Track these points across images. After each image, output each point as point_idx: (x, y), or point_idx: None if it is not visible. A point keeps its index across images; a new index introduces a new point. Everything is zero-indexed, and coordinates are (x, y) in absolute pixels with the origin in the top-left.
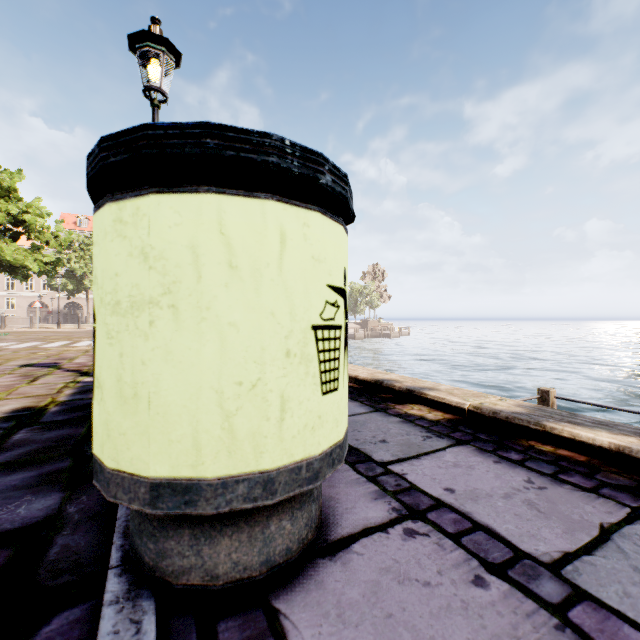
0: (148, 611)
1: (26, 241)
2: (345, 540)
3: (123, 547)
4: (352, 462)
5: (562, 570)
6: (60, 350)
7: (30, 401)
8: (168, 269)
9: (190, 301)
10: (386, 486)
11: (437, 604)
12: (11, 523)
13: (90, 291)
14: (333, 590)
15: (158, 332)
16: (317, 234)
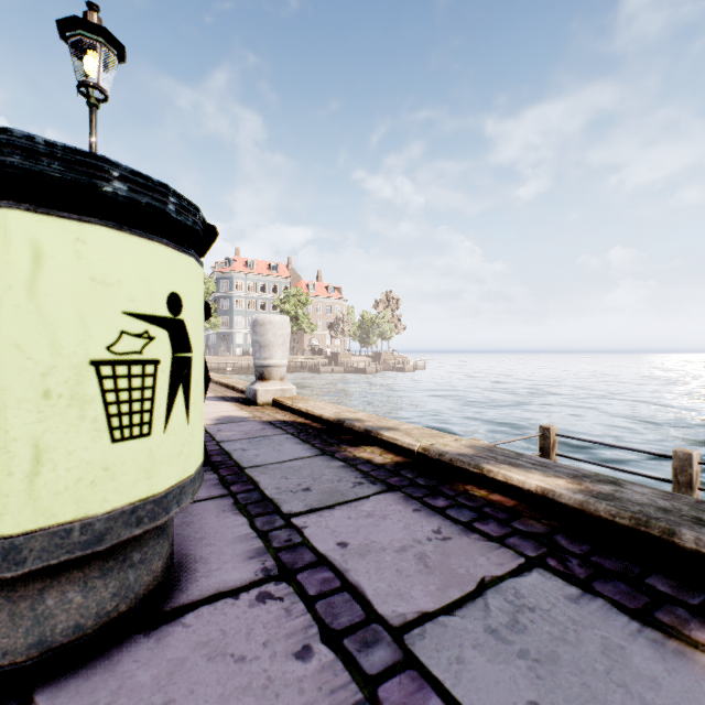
0: None
1: None
2: (181, 609)
3: None
4: (254, 515)
5: (406, 634)
6: None
7: None
8: None
9: None
10: (274, 542)
11: (236, 683)
12: None
13: None
14: (123, 673)
15: None
16: (101, 252)
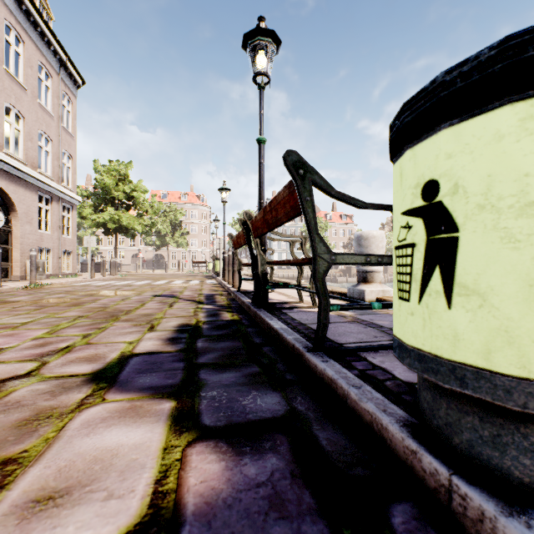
0: None
1: (130, 211)
2: None
3: (434, 453)
4: None
5: None
6: (167, 286)
7: (183, 320)
8: None
9: None
10: None
11: None
12: (263, 412)
13: (169, 245)
14: None
15: None
16: None
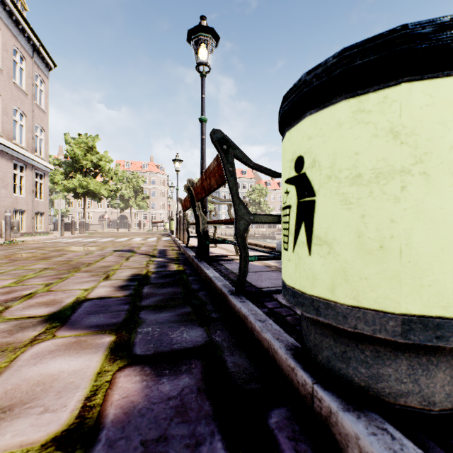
0: (383, 422)
1: (98, 178)
2: None
3: (306, 369)
4: None
5: None
6: (127, 242)
7: (135, 270)
8: (419, 143)
9: (441, 168)
10: None
11: None
12: (186, 343)
13: (132, 208)
14: None
15: (409, 195)
16: None
